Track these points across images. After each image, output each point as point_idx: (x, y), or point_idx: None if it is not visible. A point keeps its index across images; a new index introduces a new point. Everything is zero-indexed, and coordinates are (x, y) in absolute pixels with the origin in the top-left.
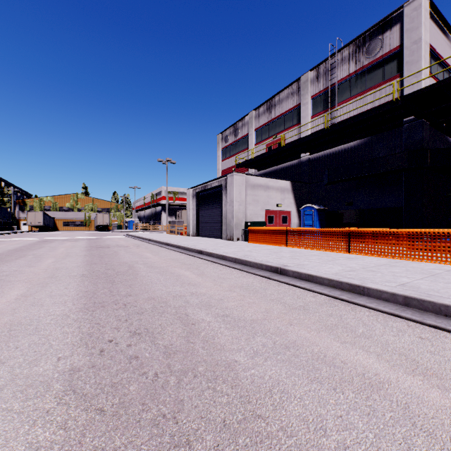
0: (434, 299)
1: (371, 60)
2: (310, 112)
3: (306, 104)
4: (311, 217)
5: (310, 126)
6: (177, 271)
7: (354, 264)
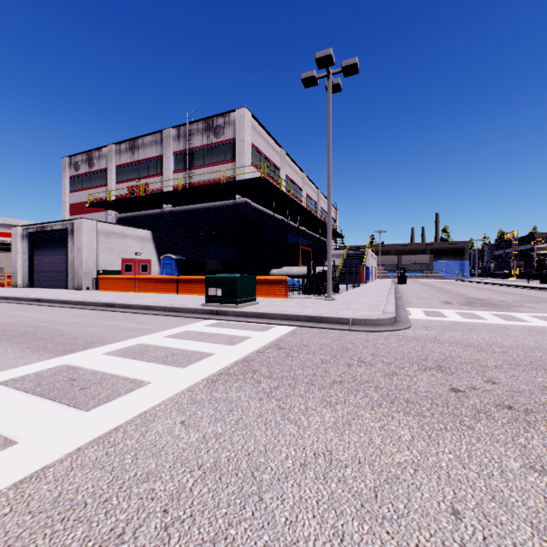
0: (173, 306)
1: (217, 141)
2: (172, 167)
3: (168, 158)
4: (171, 266)
5: (172, 180)
6: (14, 313)
7: (167, 299)
